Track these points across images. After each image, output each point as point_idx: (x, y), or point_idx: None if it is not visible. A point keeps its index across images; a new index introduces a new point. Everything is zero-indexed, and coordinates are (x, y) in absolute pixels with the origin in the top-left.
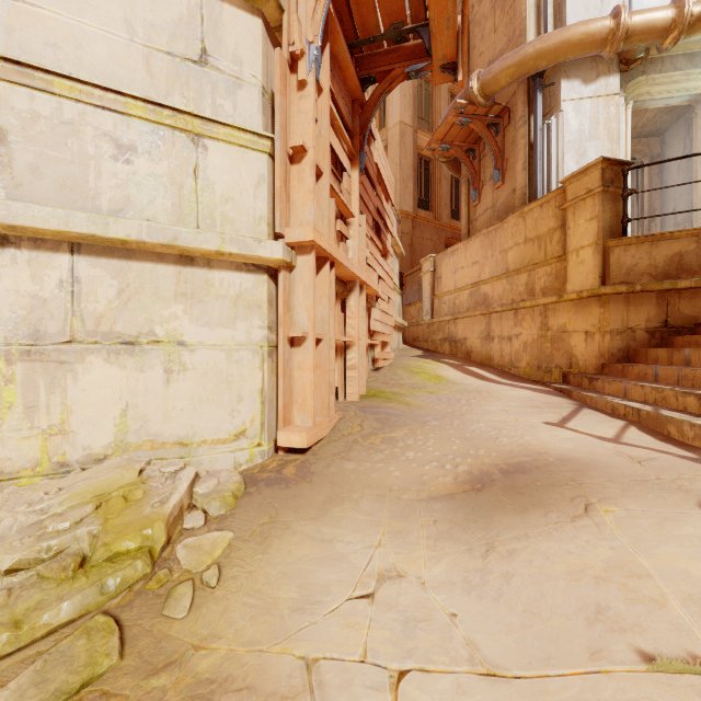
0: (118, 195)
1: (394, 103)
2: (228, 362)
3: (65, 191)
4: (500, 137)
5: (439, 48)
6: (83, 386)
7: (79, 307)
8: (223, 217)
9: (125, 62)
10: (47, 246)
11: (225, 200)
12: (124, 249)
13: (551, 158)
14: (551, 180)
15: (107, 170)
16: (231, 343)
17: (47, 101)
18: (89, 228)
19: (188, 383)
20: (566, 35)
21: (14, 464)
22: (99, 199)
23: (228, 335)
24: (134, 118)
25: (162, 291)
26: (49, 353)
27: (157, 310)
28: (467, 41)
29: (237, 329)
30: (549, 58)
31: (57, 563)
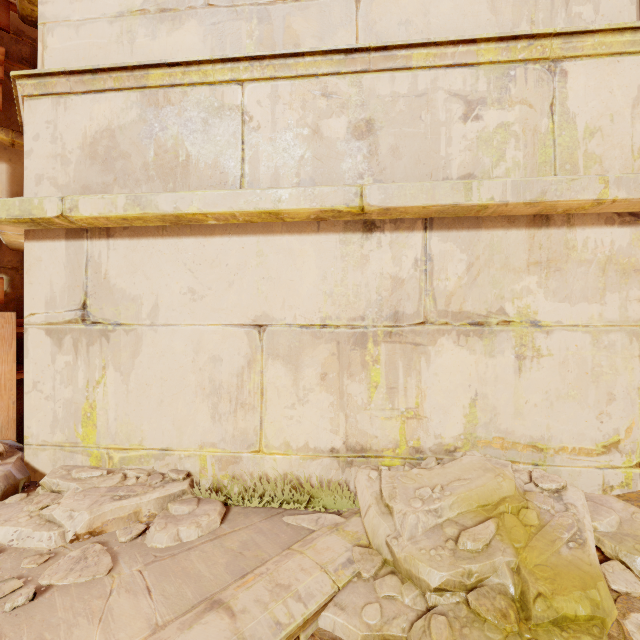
0: (467, 158)
1: None
2: (593, 347)
3: (419, 166)
4: None
5: None
6: (434, 369)
7: (431, 286)
8: (587, 157)
9: (468, 10)
10: (404, 226)
11: (589, 135)
12: (472, 217)
13: None
14: None
15: (456, 133)
16: (598, 322)
17: (404, 78)
18: (452, 197)
19: (543, 373)
20: None
21: (379, 443)
22: (448, 168)
23: (593, 312)
24: (482, 67)
25: (512, 262)
26: (406, 334)
27: (506, 284)
28: None
29: (605, 303)
30: None
31: (486, 599)
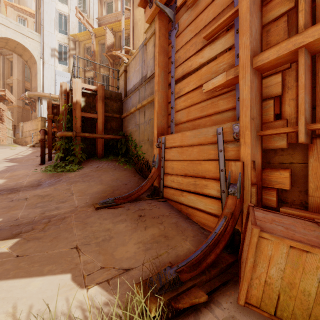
0: None
1: (15, 72)
2: None
3: None
4: (35, 103)
5: (9, 100)
6: None
7: None
8: None
9: None
10: None
11: None
12: None
13: (41, 112)
14: (41, 115)
15: None
16: None
17: None
18: None
19: None
20: (42, 94)
21: None
22: None
23: None
24: None
25: None
26: None
27: None
28: (31, 78)
29: None
30: (39, 96)
31: None
